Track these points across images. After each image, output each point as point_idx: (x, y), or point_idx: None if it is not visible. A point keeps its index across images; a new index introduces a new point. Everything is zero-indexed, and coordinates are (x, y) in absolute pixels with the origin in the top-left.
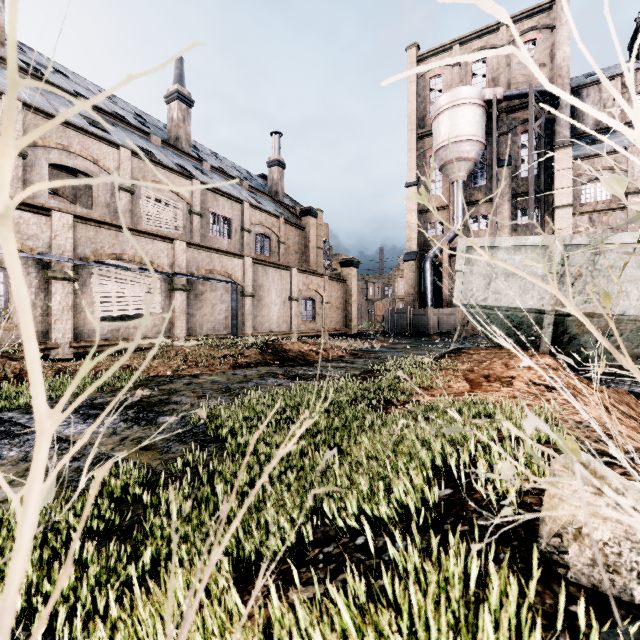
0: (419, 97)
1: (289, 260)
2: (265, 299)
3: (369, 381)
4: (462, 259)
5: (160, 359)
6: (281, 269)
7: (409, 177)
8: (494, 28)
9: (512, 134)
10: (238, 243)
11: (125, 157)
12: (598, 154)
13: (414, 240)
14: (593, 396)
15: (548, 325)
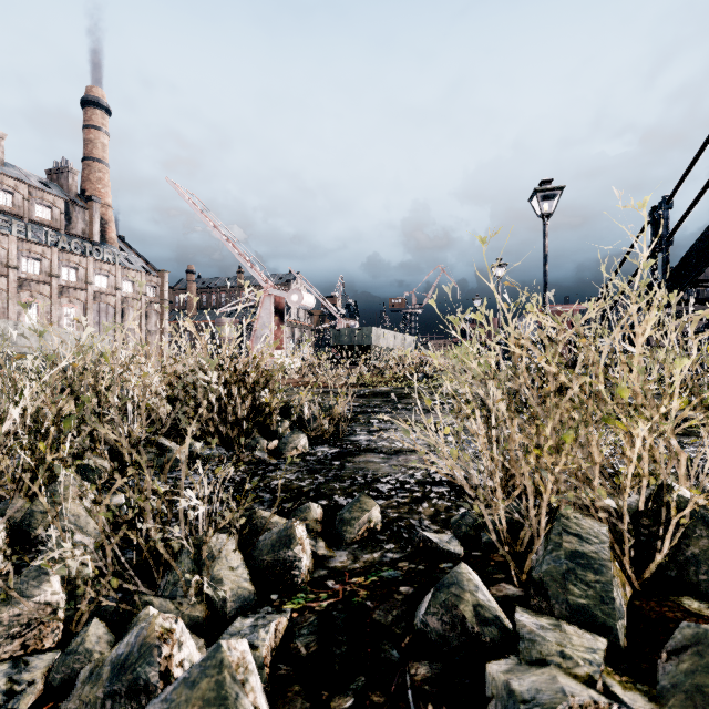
0: None
1: None
2: None
3: None
4: None
5: None
6: None
7: None
8: None
9: None
10: None
11: None
12: None
13: None
14: None
15: None
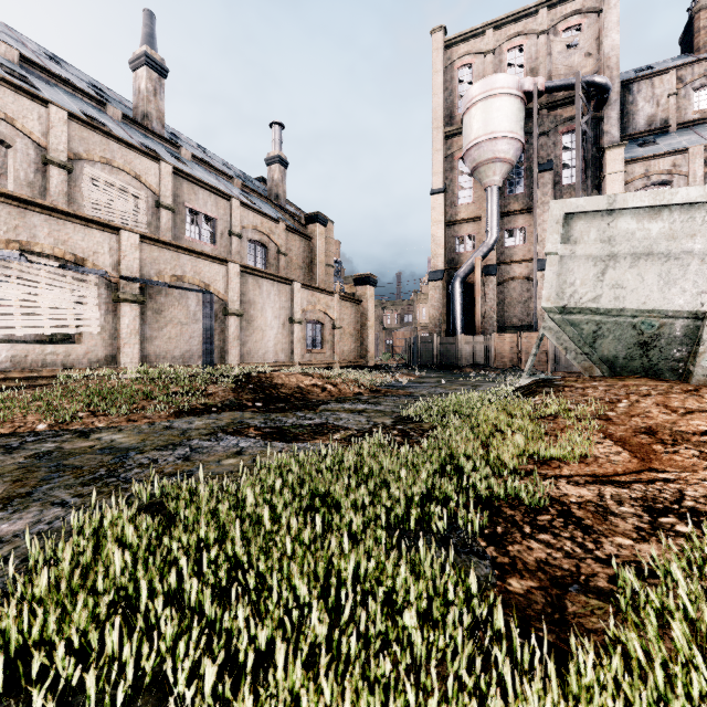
0: (446, 90)
1: (292, 276)
2: (257, 320)
3: (415, 440)
4: (557, 233)
5: (44, 401)
6: (279, 282)
7: (435, 183)
8: (533, 10)
9: (553, 134)
10: (225, 250)
11: (58, 119)
12: (655, 155)
13: (440, 257)
14: None
15: None
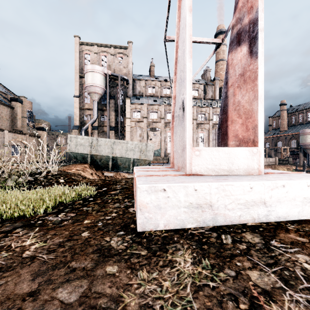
0: (80, 59)
1: (2, 124)
2: None
3: None
4: (69, 140)
5: None
6: None
7: (75, 93)
8: (109, 46)
9: (115, 88)
10: None
11: None
12: (137, 103)
13: (78, 121)
14: (91, 172)
15: (89, 157)
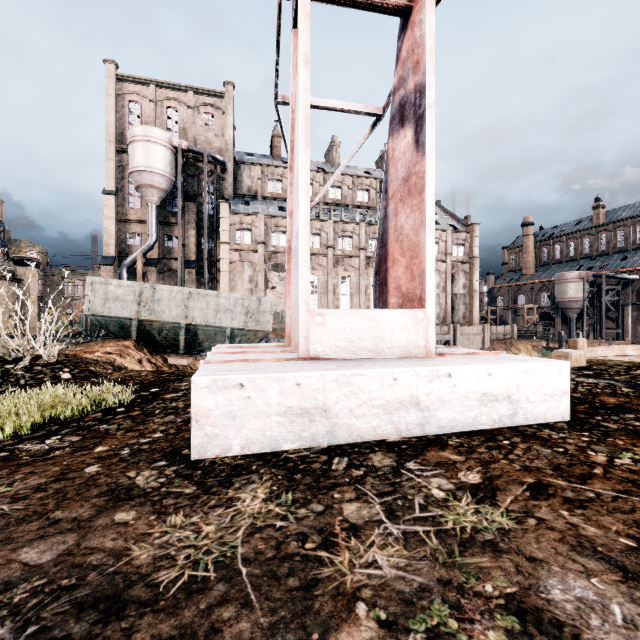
0: (118, 113)
1: None
2: None
3: None
4: (89, 288)
5: None
6: None
7: (107, 185)
8: (184, 89)
9: (198, 178)
10: None
11: None
12: (244, 213)
13: (112, 246)
14: (138, 356)
15: (135, 326)
